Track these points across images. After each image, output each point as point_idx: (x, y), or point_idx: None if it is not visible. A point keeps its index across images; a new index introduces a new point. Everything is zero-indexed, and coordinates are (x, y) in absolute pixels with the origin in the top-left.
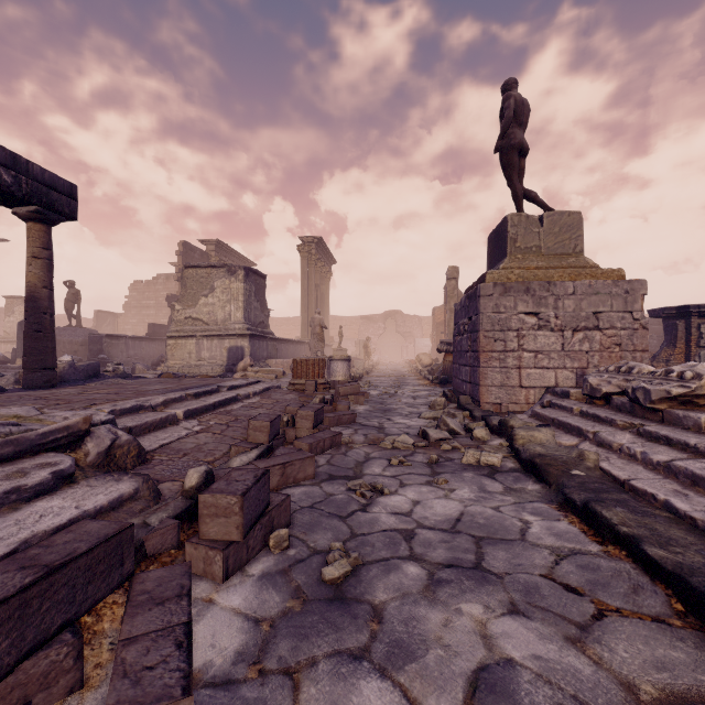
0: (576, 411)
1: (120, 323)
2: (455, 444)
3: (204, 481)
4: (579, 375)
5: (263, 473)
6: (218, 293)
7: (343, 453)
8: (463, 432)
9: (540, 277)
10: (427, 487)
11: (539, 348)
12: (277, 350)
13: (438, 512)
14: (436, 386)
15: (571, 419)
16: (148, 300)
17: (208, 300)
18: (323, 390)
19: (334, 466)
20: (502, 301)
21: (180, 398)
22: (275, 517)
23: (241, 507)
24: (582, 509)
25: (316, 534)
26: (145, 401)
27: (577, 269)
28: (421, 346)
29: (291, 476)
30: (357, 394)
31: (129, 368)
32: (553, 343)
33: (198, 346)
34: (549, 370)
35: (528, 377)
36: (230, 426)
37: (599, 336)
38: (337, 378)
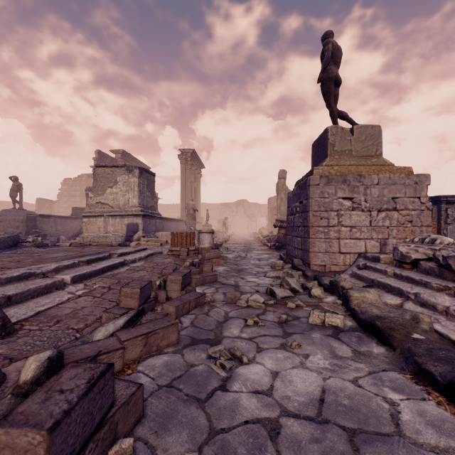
0: (390, 273)
1: (55, 207)
2: (298, 302)
3: (45, 371)
4: (382, 243)
5: (103, 371)
6: (120, 185)
7: (205, 313)
8: (301, 290)
9: (352, 171)
10: (283, 352)
11: (353, 224)
12: (163, 226)
13: (299, 389)
14: (273, 250)
15: (388, 280)
16: (75, 191)
17: (113, 190)
18: (193, 255)
19: (197, 328)
20: (326, 189)
21: (72, 264)
22: (120, 419)
23: (48, 449)
24: (447, 387)
25: (169, 435)
26: (37, 268)
27: (379, 166)
28: (260, 223)
29: (154, 344)
30: (218, 258)
31: (56, 238)
32: (363, 220)
33: (105, 223)
34: (360, 240)
35: (345, 245)
36: (111, 289)
37: (397, 215)
38: (204, 245)
